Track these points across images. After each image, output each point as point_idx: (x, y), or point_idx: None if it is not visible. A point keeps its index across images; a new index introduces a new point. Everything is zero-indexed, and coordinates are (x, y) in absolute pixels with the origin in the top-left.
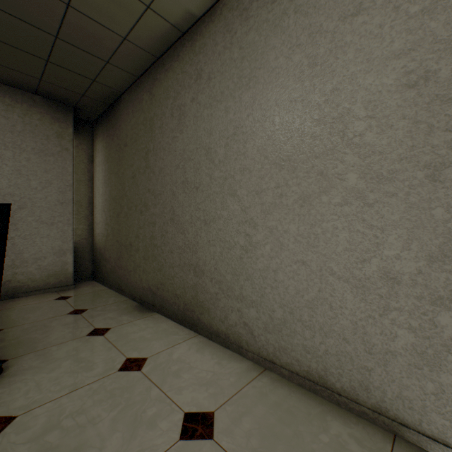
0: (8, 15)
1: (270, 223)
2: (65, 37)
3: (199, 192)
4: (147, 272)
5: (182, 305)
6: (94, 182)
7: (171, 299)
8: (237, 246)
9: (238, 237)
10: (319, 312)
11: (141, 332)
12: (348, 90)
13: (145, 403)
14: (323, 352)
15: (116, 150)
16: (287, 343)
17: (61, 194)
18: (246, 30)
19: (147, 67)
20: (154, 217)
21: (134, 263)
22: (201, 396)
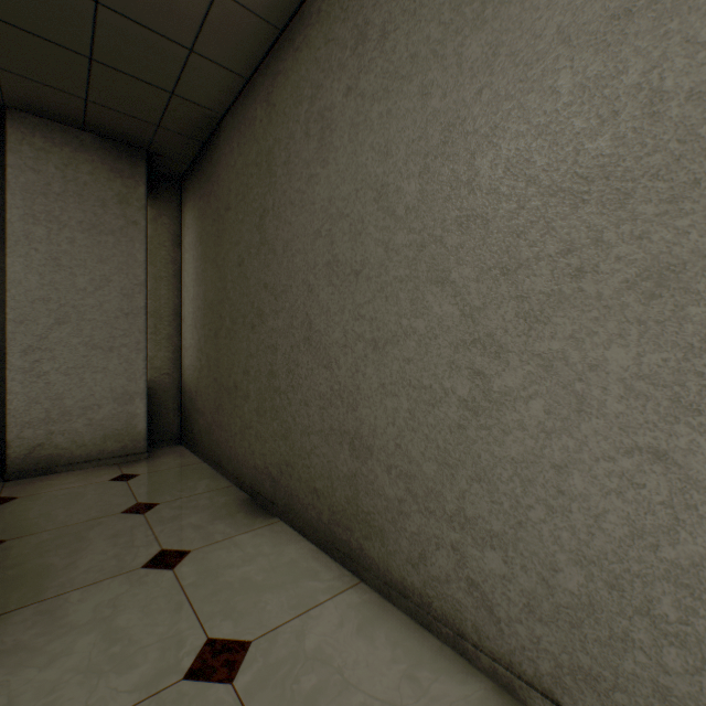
0: None
1: (543, 345)
2: None
3: (361, 281)
4: (263, 439)
5: (326, 512)
6: (182, 279)
7: (306, 496)
8: (451, 398)
9: (453, 379)
10: None
11: (245, 566)
12: None
13: None
14: None
15: (214, 219)
16: (598, 664)
17: (125, 299)
18: None
19: (263, 54)
20: (274, 337)
21: (241, 420)
22: None
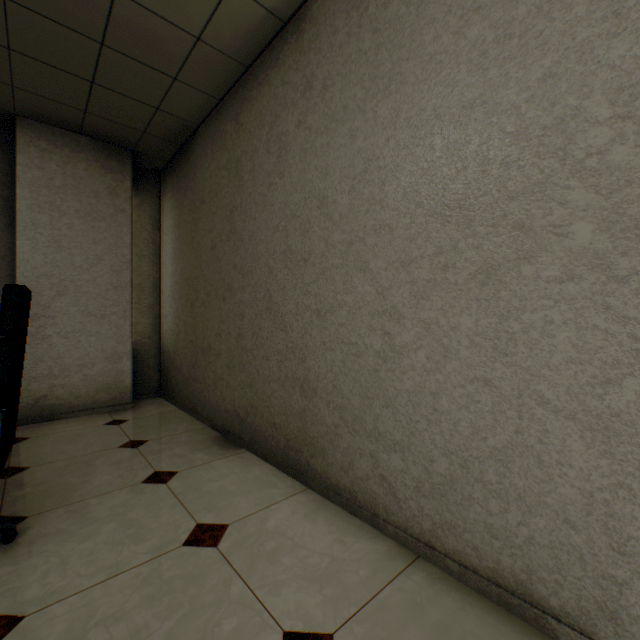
0: (35, 14)
1: (425, 314)
2: (114, 42)
3: (309, 266)
4: (233, 388)
5: (283, 440)
6: (162, 257)
7: (267, 430)
8: (370, 351)
9: (371, 337)
10: (517, 469)
11: (221, 480)
12: (575, 73)
13: (221, 608)
14: (525, 539)
15: (190, 209)
16: (455, 517)
17: (114, 275)
18: (385, 1)
19: (233, 83)
20: (242, 307)
21: (214, 373)
22: (312, 601)
